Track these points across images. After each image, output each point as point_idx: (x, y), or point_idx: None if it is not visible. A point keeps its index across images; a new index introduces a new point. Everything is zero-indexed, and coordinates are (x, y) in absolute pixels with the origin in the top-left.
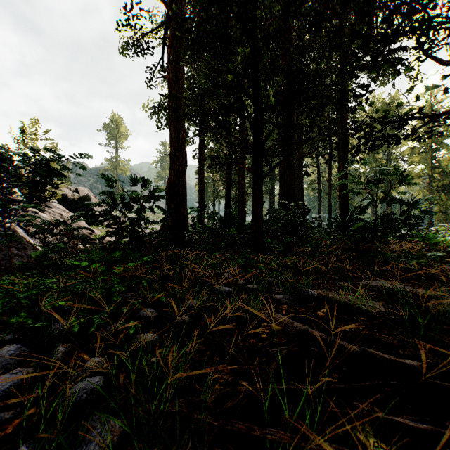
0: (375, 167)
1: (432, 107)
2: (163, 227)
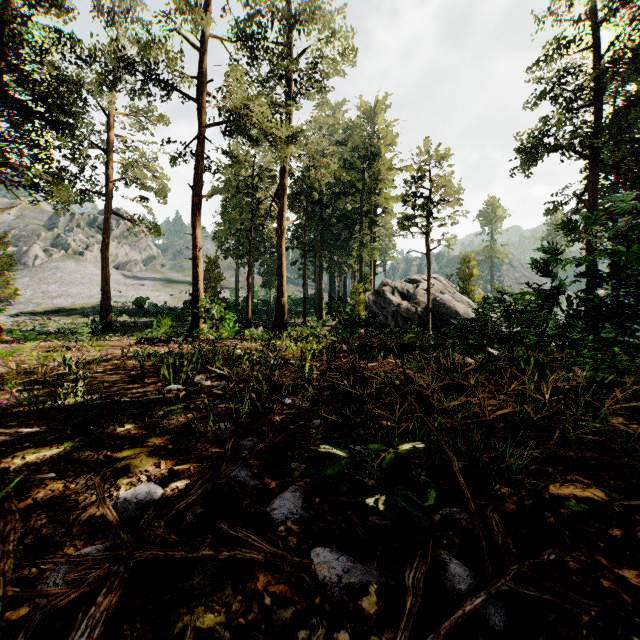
0: None
1: None
2: None
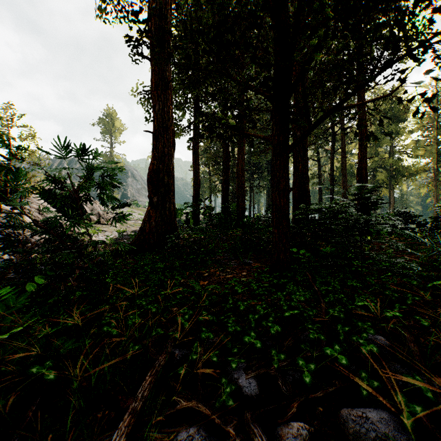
0: (377, 161)
1: (437, 98)
2: (143, 226)
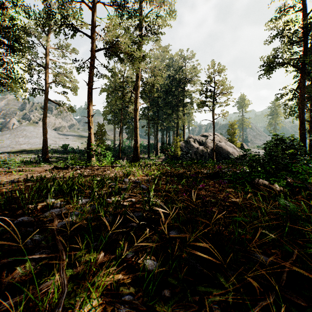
0: None
1: None
2: None
